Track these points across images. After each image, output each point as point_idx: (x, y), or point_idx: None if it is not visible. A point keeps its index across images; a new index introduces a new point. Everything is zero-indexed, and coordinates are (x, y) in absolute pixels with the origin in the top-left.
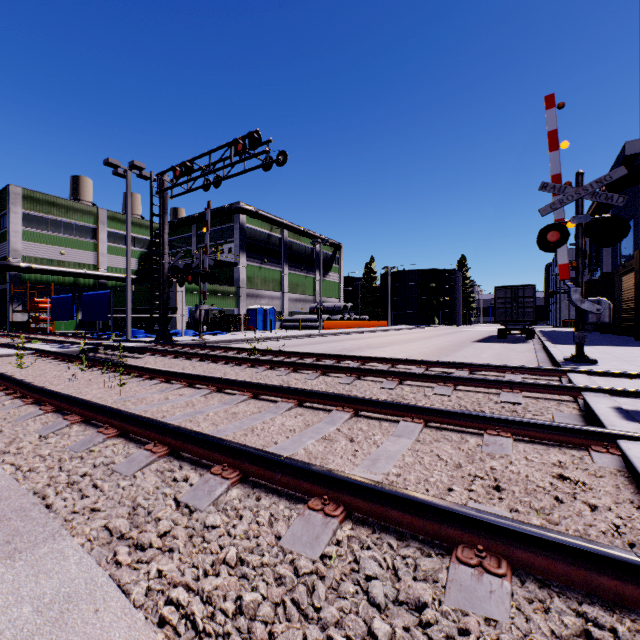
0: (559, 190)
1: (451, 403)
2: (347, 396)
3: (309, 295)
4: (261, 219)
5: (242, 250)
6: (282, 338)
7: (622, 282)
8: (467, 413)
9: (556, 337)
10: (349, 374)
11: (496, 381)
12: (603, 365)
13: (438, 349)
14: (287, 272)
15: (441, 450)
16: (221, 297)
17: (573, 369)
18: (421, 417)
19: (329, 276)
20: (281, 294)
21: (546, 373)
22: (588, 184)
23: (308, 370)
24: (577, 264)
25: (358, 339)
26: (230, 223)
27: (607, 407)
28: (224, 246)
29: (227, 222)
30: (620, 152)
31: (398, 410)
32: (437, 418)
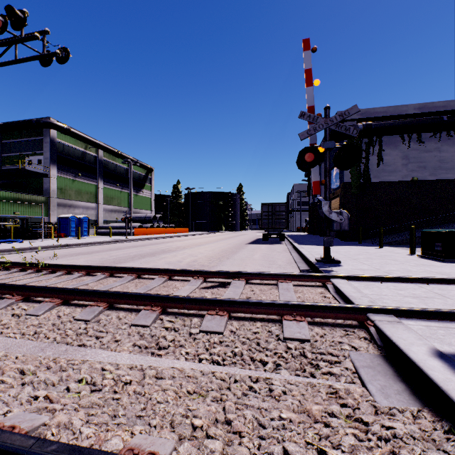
0: (313, 119)
1: (222, 350)
2: None
3: (124, 207)
4: (74, 136)
5: (53, 162)
6: (85, 244)
7: (331, 204)
8: None
9: (298, 239)
10: (96, 302)
11: (276, 304)
12: (346, 265)
13: (221, 252)
14: (102, 186)
15: None
16: (27, 205)
17: (335, 275)
18: None
19: (142, 192)
20: (96, 205)
21: (313, 279)
22: (334, 116)
23: (44, 297)
24: (326, 182)
25: (159, 244)
26: (40, 136)
27: (429, 355)
28: (33, 157)
29: (36, 135)
30: None
31: None
32: None
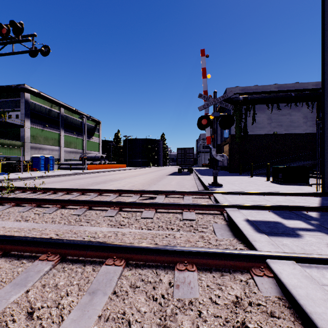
0: (207, 98)
1: (153, 225)
2: (55, 241)
3: (79, 149)
4: (43, 98)
5: (27, 117)
6: (54, 176)
7: (224, 148)
8: (161, 249)
9: (201, 172)
10: (82, 206)
11: (180, 204)
12: (225, 187)
13: (150, 180)
14: (63, 134)
15: (134, 310)
16: (8, 148)
17: (215, 191)
18: (123, 256)
19: (92, 139)
20: (59, 148)
21: (203, 194)
22: (219, 97)
23: (50, 205)
24: (214, 137)
25: (107, 175)
26: (17, 97)
27: (242, 220)
28: (12, 113)
29: (14, 96)
30: (224, 92)
31: (103, 251)
32: (137, 255)
